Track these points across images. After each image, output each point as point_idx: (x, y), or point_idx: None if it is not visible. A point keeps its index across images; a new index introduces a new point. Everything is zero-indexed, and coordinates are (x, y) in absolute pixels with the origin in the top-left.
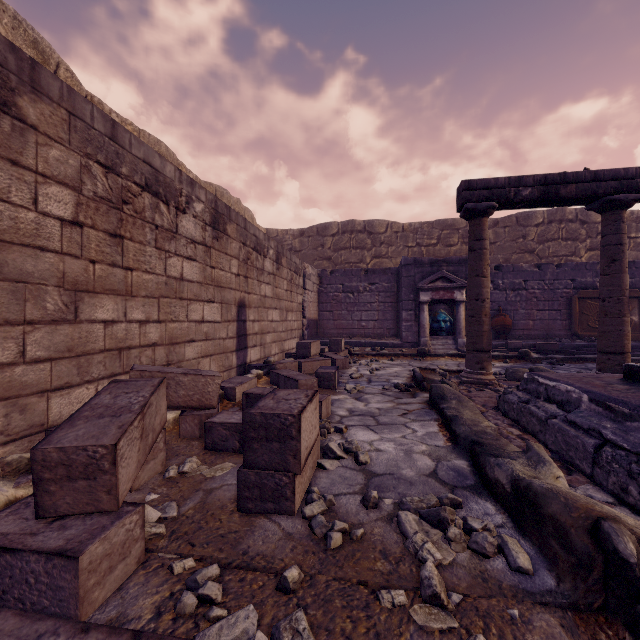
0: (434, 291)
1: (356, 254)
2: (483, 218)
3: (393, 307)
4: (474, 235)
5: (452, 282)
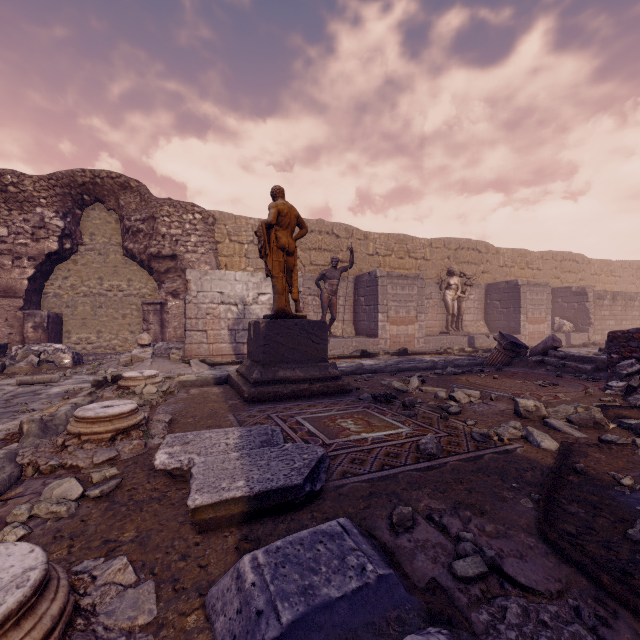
0: None
1: None
2: None
3: None
4: None
5: None
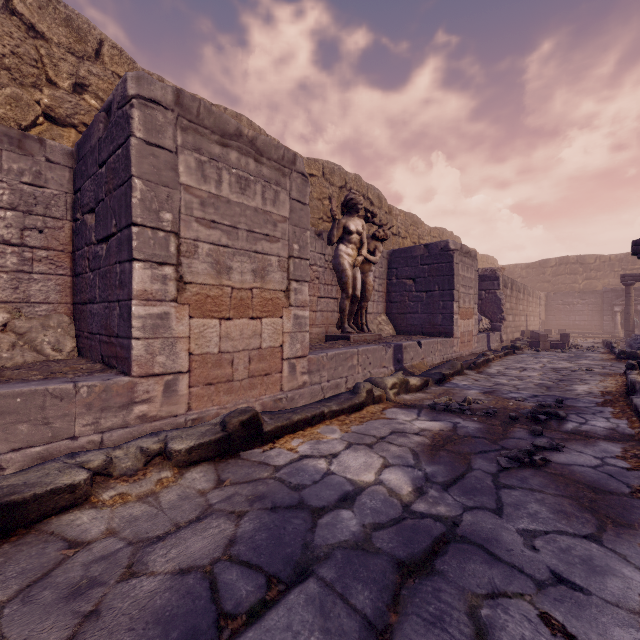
0: (623, 306)
1: (570, 278)
2: (630, 286)
3: (598, 313)
4: (626, 292)
5: (636, 301)
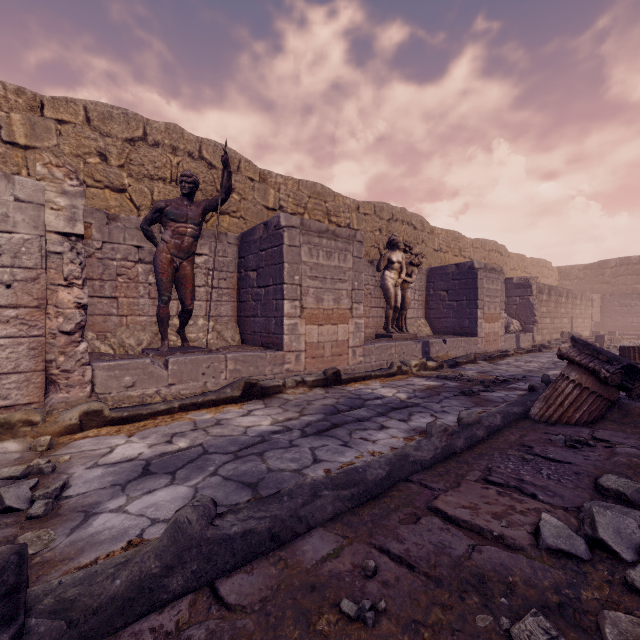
0: None
1: (631, 279)
2: None
3: None
4: None
5: None
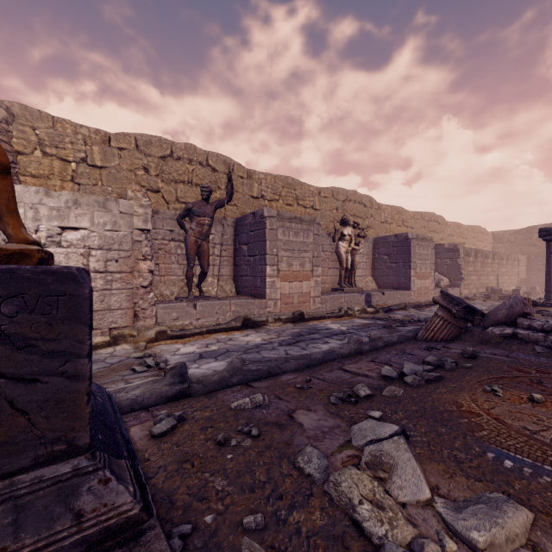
0: None
1: None
2: None
3: None
4: None
5: None
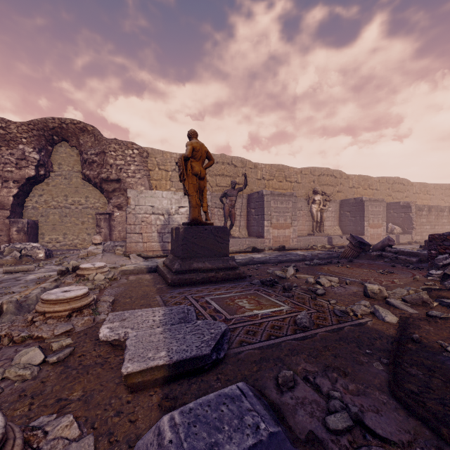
0: None
1: None
2: None
3: None
4: None
5: None
